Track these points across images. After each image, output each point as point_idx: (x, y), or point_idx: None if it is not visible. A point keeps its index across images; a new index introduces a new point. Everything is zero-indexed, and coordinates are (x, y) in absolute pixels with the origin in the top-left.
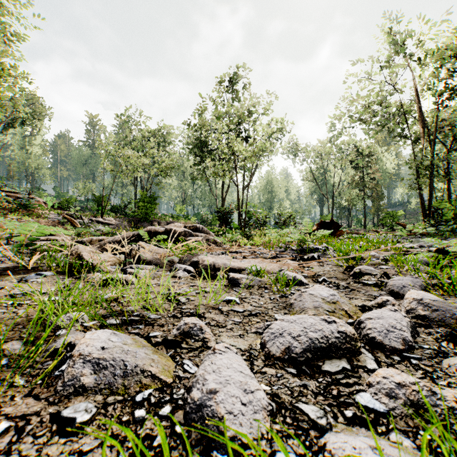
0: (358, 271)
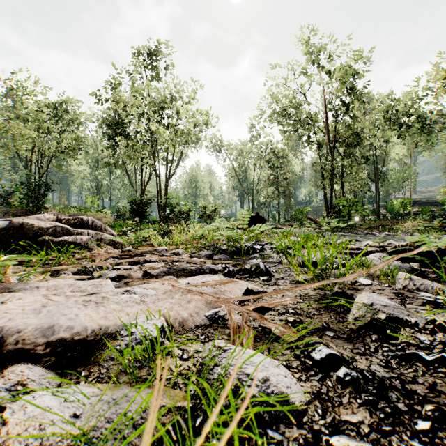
0: (384, 318)
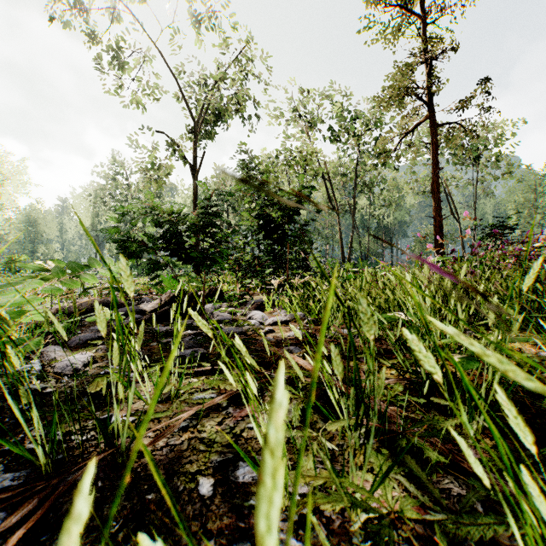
0: None
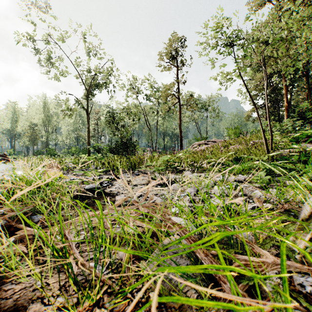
0: None
